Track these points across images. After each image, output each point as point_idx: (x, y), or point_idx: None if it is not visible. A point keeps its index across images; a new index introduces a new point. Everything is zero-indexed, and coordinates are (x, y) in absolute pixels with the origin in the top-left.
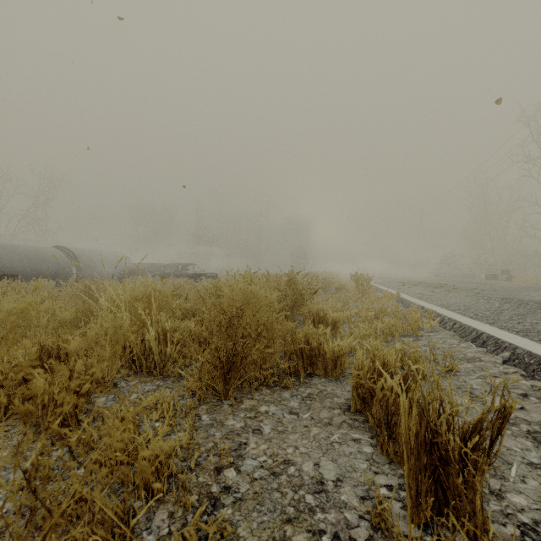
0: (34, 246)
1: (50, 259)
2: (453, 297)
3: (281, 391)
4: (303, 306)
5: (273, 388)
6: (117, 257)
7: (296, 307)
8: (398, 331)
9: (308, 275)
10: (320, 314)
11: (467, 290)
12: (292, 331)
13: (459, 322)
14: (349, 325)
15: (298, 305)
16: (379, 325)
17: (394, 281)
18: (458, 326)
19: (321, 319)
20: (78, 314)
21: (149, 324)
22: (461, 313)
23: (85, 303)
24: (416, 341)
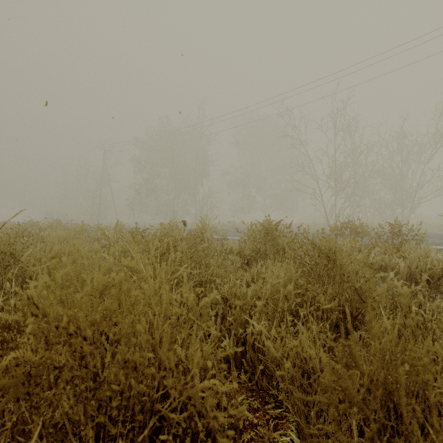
0: None
1: None
2: None
3: None
4: None
5: None
6: None
7: None
8: None
9: None
10: None
11: None
12: None
13: None
14: None
15: None
16: None
17: None
18: None
19: None
20: None
21: None
22: None
23: None
24: None
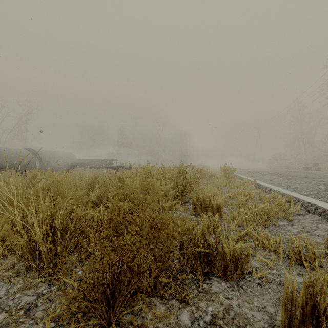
0: (10, 148)
1: (21, 156)
2: (297, 184)
3: (179, 310)
4: (191, 193)
5: (169, 302)
6: (67, 155)
7: (185, 192)
8: (272, 215)
9: (189, 167)
10: (206, 200)
11: (301, 177)
12: (190, 232)
13: (320, 207)
14: (227, 206)
15: (187, 191)
16: (255, 210)
17: (246, 171)
18: (321, 211)
19: (207, 204)
20: (1, 201)
21: (35, 222)
22: (315, 197)
23: (12, 192)
24: (291, 226)
